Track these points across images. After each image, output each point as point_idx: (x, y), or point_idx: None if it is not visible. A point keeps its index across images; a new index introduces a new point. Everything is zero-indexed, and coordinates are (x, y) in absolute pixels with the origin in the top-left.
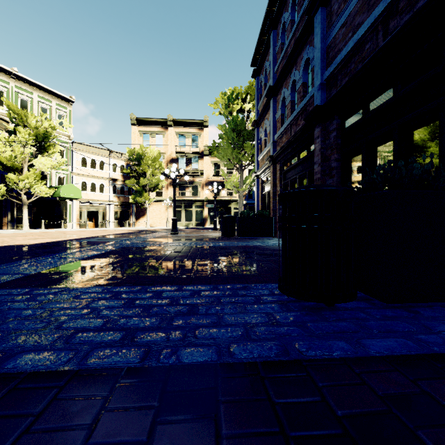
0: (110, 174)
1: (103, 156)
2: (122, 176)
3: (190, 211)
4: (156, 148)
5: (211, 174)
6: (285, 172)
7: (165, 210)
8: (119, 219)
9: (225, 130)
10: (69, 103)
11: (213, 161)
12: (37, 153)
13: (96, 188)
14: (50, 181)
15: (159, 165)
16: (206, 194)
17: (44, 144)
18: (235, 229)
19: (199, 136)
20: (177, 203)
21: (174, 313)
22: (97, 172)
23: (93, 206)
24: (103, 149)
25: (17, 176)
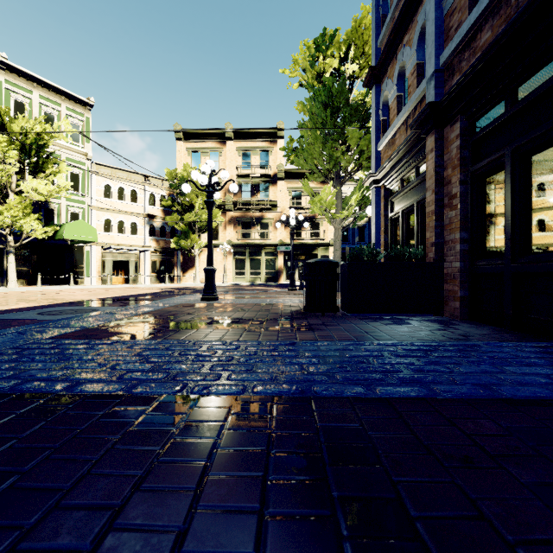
0: (145, 209)
1: (135, 183)
2: (162, 212)
3: (258, 260)
4: None
5: (288, 206)
6: (479, 139)
7: (222, 259)
8: (159, 272)
9: (310, 109)
10: (87, 107)
11: (290, 188)
12: (30, 174)
13: (125, 228)
14: (58, 217)
15: None
16: (280, 235)
17: (38, 161)
18: (338, 294)
19: (271, 152)
20: (239, 249)
21: None
22: (127, 205)
23: (121, 253)
24: (135, 173)
25: None
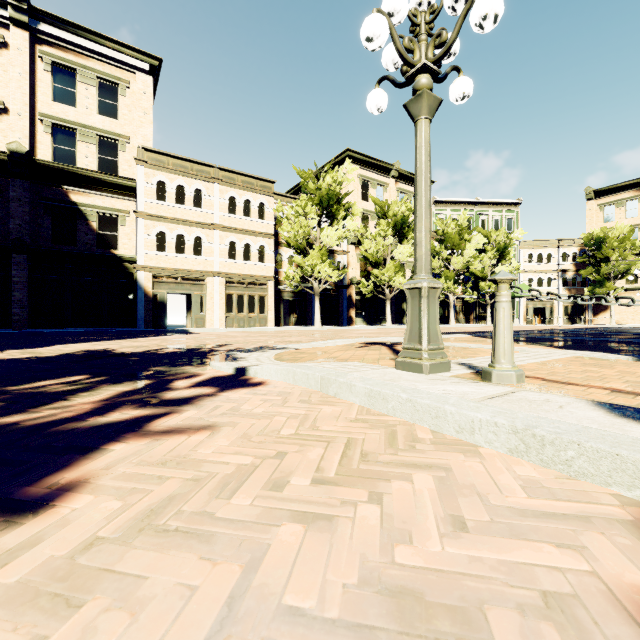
0: (558, 266)
1: (550, 248)
2: (573, 266)
3: None
4: (625, 220)
5: None
6: None
7: None
8: (570, 315)
9: None
10: (517, 205)
11: None
12: (496, 262)
13: (542, 283)
14: None
15: (631, 244)
16: None
17: (503, 254)
18: None
19: None
20: None
21: (624, 333)
22: (544, 265)
23: (539, 301)
24: (550, 240)
25: (485, 284)
